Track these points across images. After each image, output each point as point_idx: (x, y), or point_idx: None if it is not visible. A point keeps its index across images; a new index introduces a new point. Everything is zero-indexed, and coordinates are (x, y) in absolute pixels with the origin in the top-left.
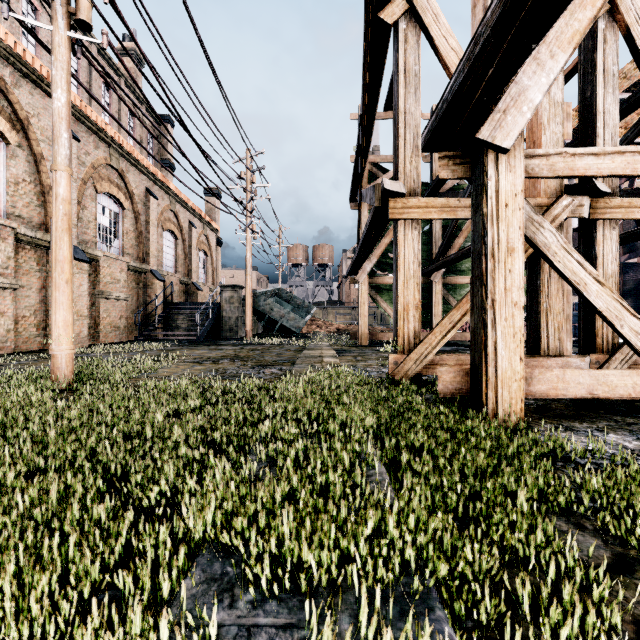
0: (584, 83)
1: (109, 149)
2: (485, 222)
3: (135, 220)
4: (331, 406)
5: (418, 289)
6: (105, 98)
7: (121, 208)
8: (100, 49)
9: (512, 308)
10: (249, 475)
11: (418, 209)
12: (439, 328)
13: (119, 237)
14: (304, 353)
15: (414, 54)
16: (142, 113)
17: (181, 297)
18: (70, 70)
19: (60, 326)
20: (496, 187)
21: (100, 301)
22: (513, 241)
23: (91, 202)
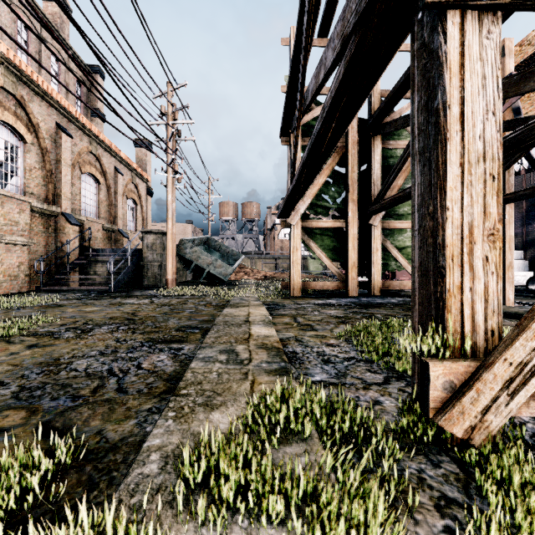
0: None
1: (1, 68)
2: None
3: (42, 157)
4: None
5: (496, 189)
6: (22, 35)
7: (22, 141)
8: None
9: None
10: None
11: None
12: None
13: (19, 174)
14: (224, 314)
15: None
16: None
17: (105, 244)
18: None
19: None
20: None
21: None
22: None
23: None
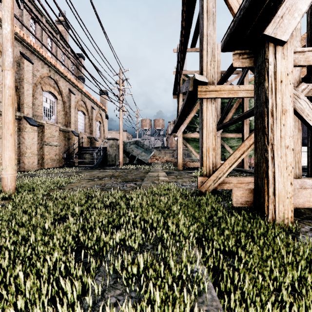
0: (311, 19)
1: (49, 68)
2: (267, 93)
3: (63, 105)
4: (165, 215)
5: (215, 139)
6: (49, 44)
7: (56, 99)
8: (47, 20)
9: (285, 149)
10: (97, 291)
11: (215, 92)
12: (227, 161)
13: (55, 114)
14: (149, 174)
15: (212, 1)
16: (61, 44)
17: (87, 144)
18: (13, 12)
19: (7, 160)
20: (274, 69)
21: (44, 146)
22: (286, 105)
23: (40, 95)
